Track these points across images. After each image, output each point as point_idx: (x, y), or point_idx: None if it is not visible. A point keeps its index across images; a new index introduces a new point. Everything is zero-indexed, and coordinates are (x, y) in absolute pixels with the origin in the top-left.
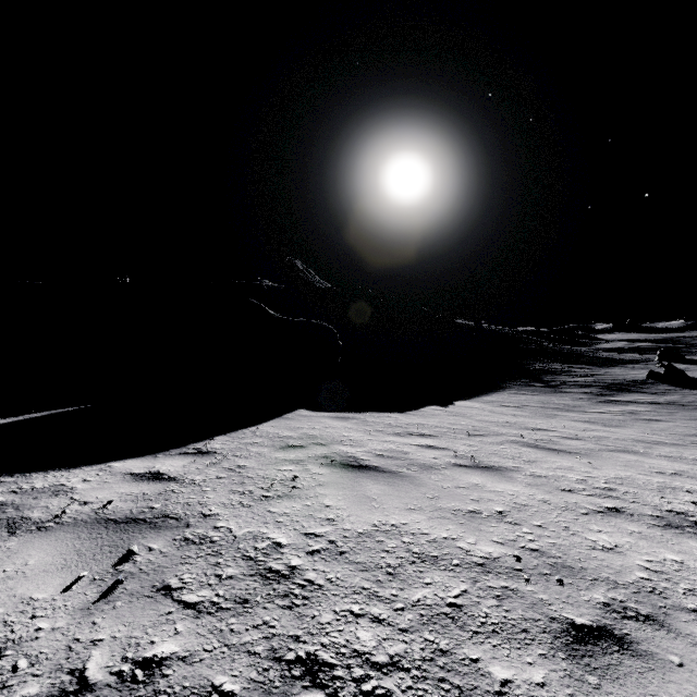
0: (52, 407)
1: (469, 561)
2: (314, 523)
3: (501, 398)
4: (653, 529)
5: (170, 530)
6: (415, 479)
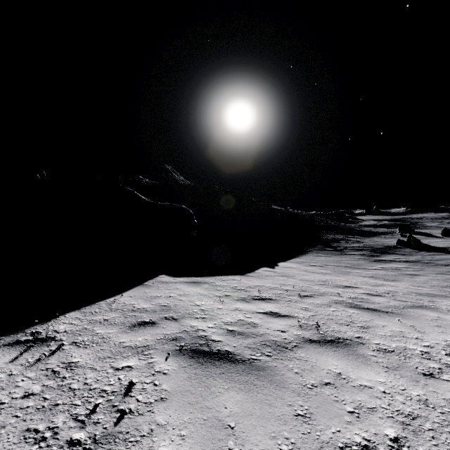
0: None
1: None
2: None
3: (308, 259)
4: None
5: None
6: (273, 373)
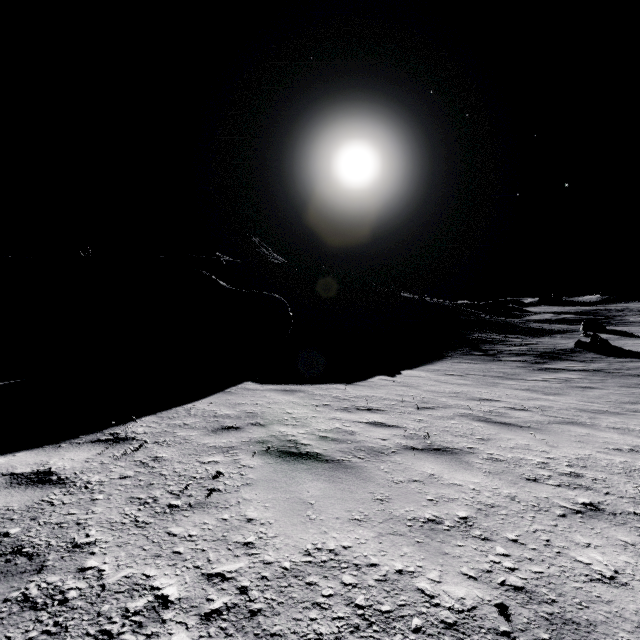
0: None
1: (436, 619)
2: (225, 552)
3: (445, 366)
4: None
5: (8, 581)
6: (362, 471)
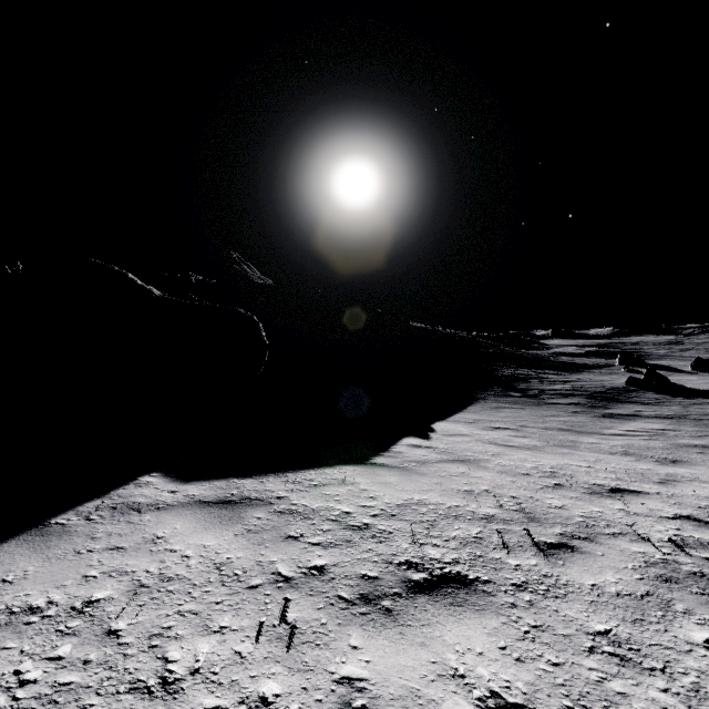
0: None
1: None
2: None
3: (484, 414)
4: None
5: None
6: None
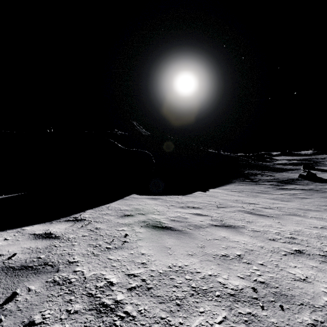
0: (5, 194)
1: (226, 292)
2: (134, 266)
3: (231, 187)
4: (323, 264)
5: (46, 274)
6: (191, 235)
